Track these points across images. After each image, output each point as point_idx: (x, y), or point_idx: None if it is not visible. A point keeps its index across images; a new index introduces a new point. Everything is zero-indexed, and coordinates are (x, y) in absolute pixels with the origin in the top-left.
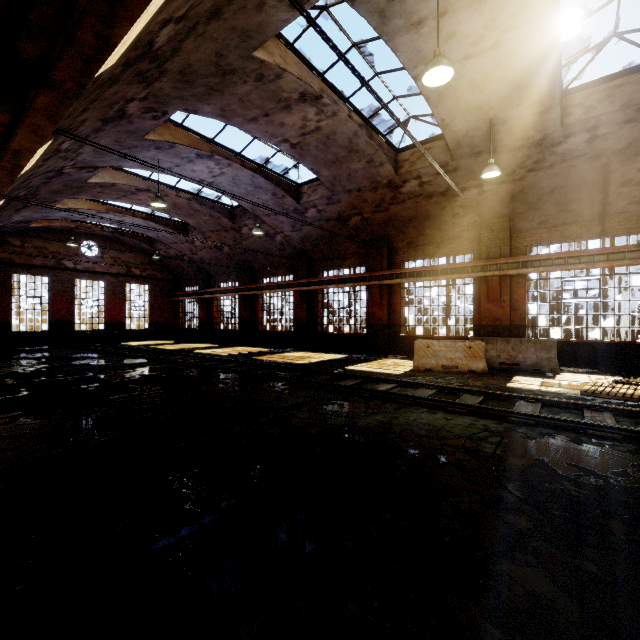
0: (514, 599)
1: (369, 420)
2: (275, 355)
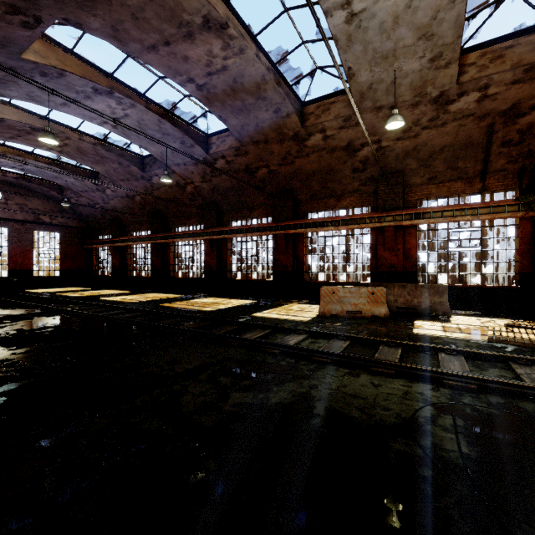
0: None
1: (283, 393)
2: (184, 302)
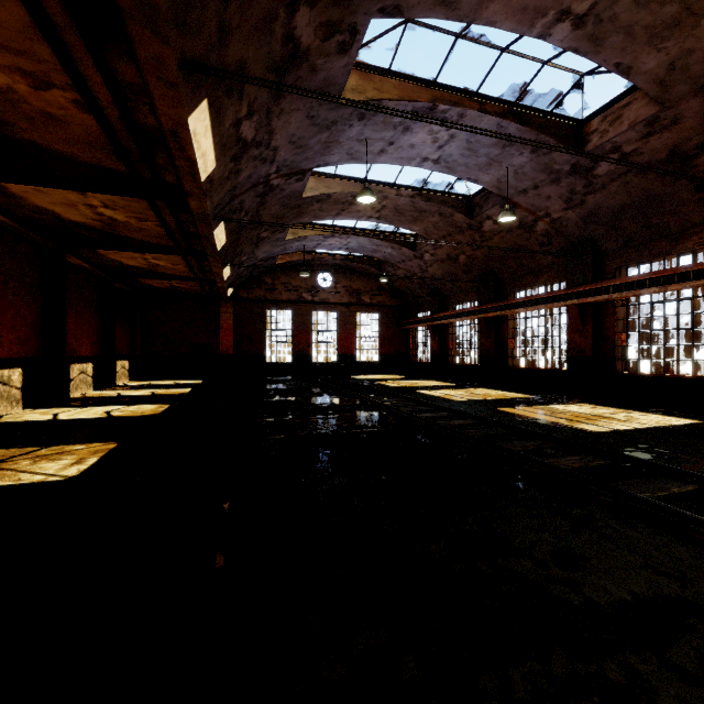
0: None
1: None
2: (536, 407)
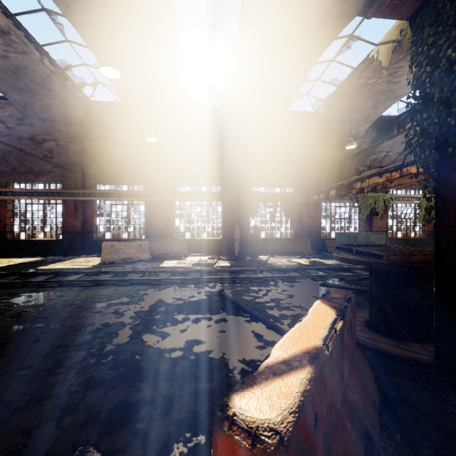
0: (125, 357)
1: (55, 301)
2: None
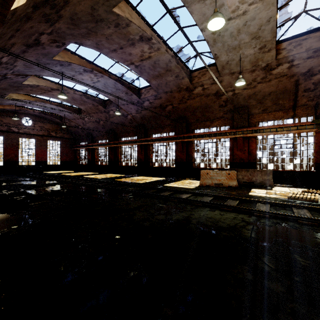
0: None
1: (178, 216)
2: (127, 178)
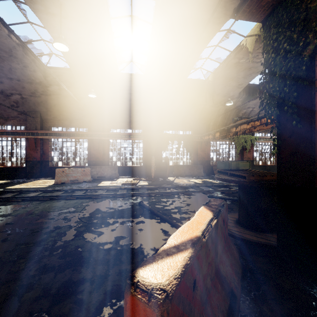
0: (70, 250)
1: (19, 211)
2: None
